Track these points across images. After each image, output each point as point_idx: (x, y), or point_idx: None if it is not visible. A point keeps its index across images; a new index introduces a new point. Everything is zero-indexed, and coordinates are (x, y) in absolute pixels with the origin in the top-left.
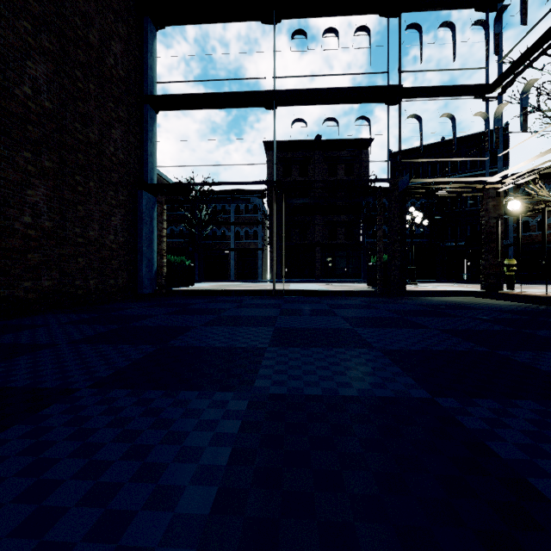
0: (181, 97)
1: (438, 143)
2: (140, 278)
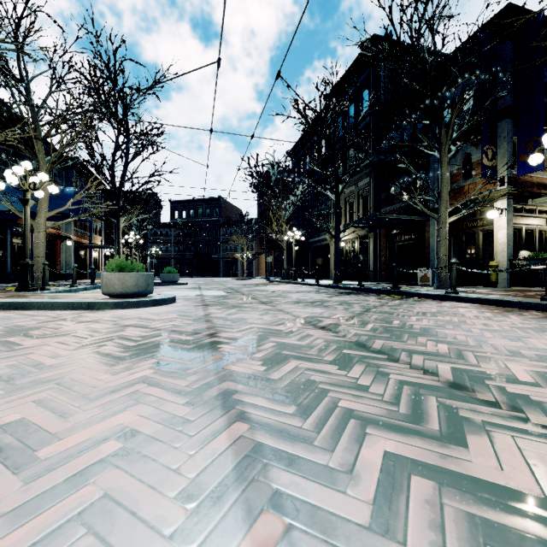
0: None
1: (192, 200)
2: None
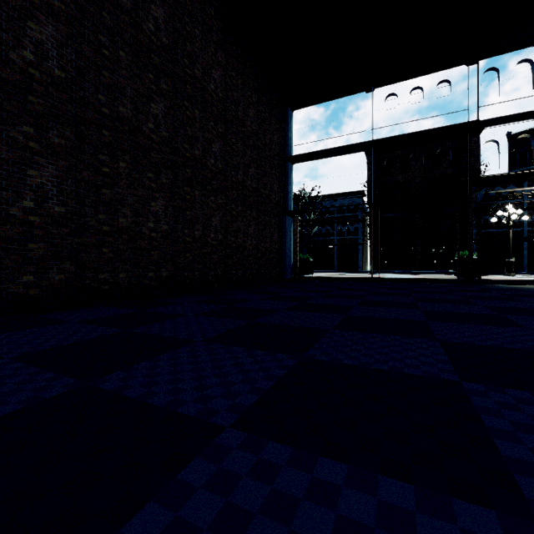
0: (308, 154)
1: None
2: (285, 269)
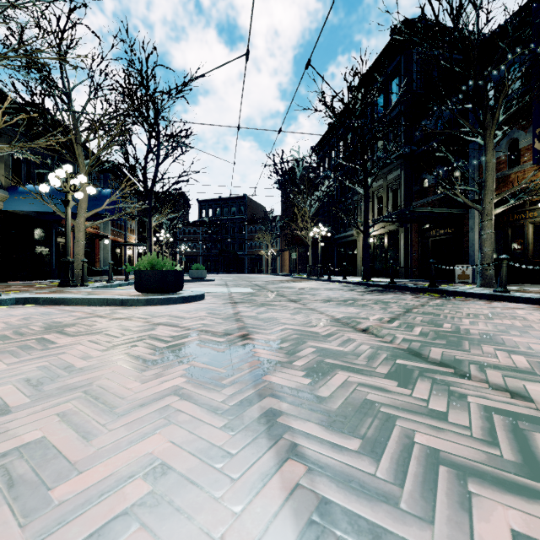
0: None
1: (218, 199)
2: None
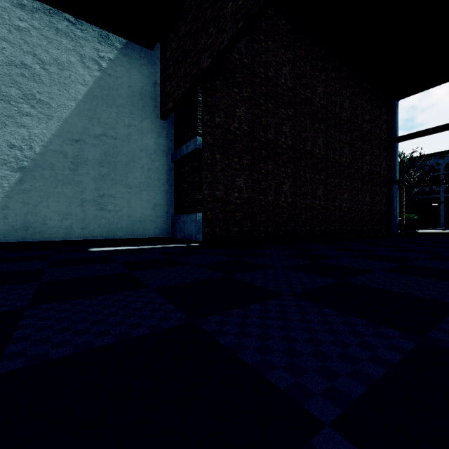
0: (415, 134)
1: None
2: (392, 226)
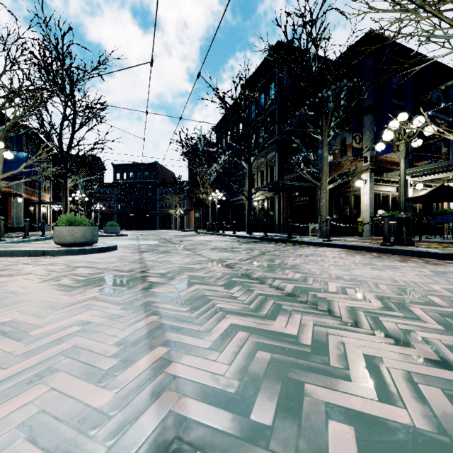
0: None
1: (132, 164)
2: None
